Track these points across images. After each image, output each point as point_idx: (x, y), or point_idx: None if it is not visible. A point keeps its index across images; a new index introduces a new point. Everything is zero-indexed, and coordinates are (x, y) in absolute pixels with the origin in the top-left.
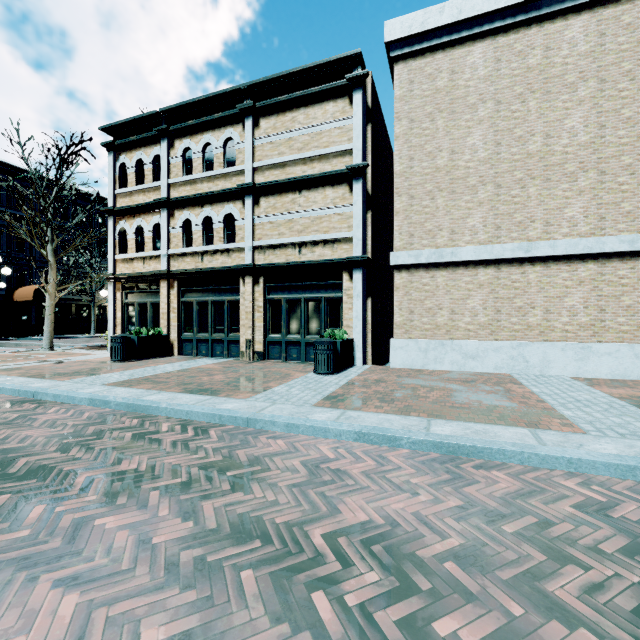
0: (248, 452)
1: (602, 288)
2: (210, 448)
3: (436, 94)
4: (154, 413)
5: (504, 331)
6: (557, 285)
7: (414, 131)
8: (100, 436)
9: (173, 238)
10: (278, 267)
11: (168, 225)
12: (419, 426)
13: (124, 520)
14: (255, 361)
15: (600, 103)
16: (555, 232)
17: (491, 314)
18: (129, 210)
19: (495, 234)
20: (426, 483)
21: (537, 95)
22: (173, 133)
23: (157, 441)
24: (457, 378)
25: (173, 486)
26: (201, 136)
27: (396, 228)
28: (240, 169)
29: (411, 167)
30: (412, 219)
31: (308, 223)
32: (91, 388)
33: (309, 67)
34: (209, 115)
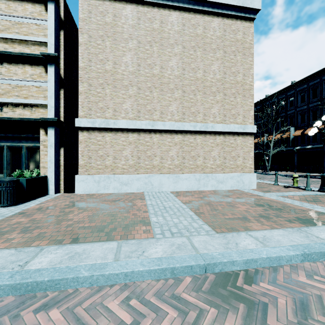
0: None
1: (184, 147)
2: None
3: (105, 25)
4: None
5: (142, 169)
6: (166, 145)
7: (92, 43)
8: None
9: None
10: None
11: None
12: (21, 261)
13: None
14: None
15: (183, 58)
16: (165, 117)
17: (135, 159)
18: None
19: (137, 115)
20: None
21: (157, 44)
22: None
23: None
24: (112, 198)
25: None
26: None
27: (80, 103)
28: None
29: (90, 66)
30: (90, 99)
31: (9, 89)
32: None
33: None
34: None
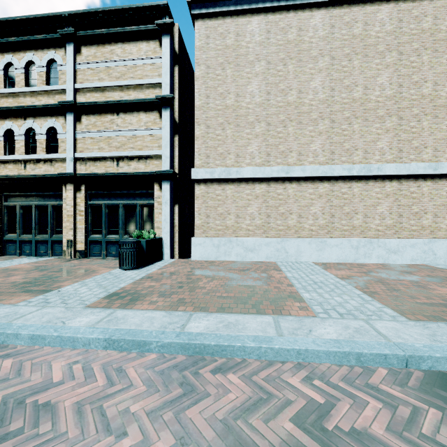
0: None
1: (333, 200)
2: None
3: (226, 49)
4: None
5: (272, 230)
6: (306, 198)
7: (210, 75)
8: None
9: None
10: (98, 177)
11: None
12: (178, 323)
13: None
14: (76, 259)
15: (331, 73)
16: (305, 160)
17: (264, 218)
18: None
19: (266, 159)
20: (147, 409)
21: (294, 61)
22: None
23: None
24: (237, 267)
25: None
26: (24, 54)
27: (196, 150)
28: (62, 88)
29: (208, 103)
30: (208, 144)
31: (125, 141)
32: None
33: (124, 8)
34: (32, 36)
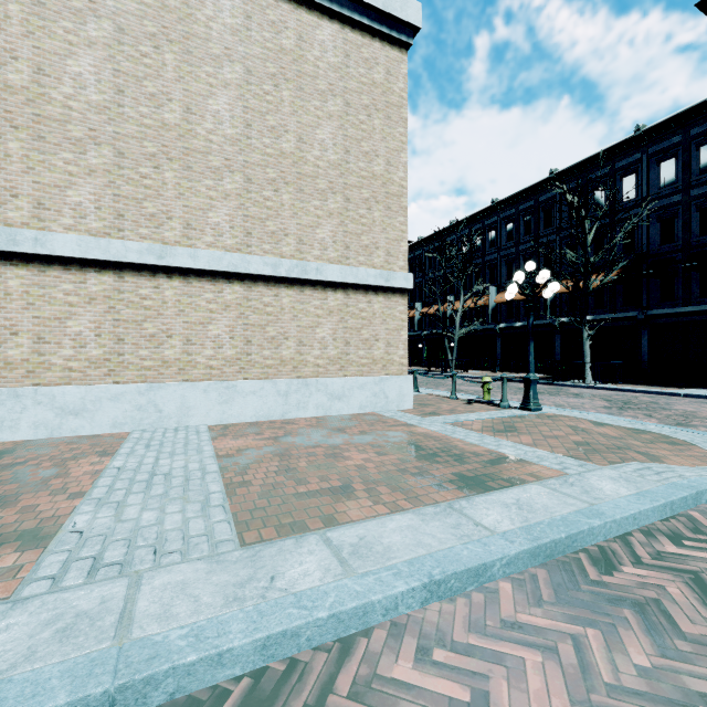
0: None
1: (249, 316)
2: None
3: None
4: None
5: (130, 369)
6: (200, 308)
7: None
8: None
9: None
10: None
11: None
12: None
13: None
14: None
15: (247, 97)
16: (198, 239)
17: (109, 344)
18: None
19: (116, 224)
20: None
21: (176, 48)
22: None
23: None
24: (6, 458)
25: None
26: None
27: None
28: None
29: None
30: None
31: None
32: None
33: None
34: None
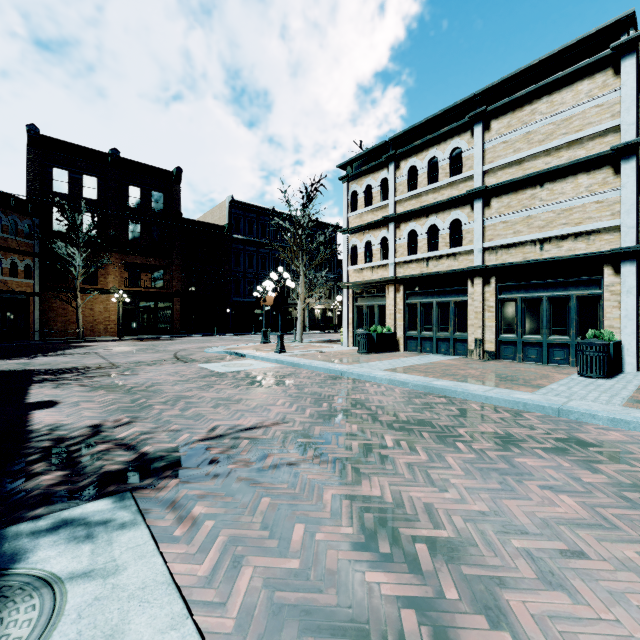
0: (588, 436)
1: None
2: (543, 428)
3: None
4: (451, 395)
5: None
6: None
7: None
8: (431, 406)
9: (398, 248)
10: (513, 266)
11: (394, 237)
12: None
13: (537, 463)
14: (487, 360)
15: None
16: None
17: None
18: (360, 229)
19: None
20: None
21: None
22: (399, 156)
23: (484, 416)
24: None
25: (547, 449)
26: (426, 152)
27: None
28: (468, 175)
29: None
30: None
31: (552, 217)
32: (378, 372)
33: (556, 52)
34: (434, 131)
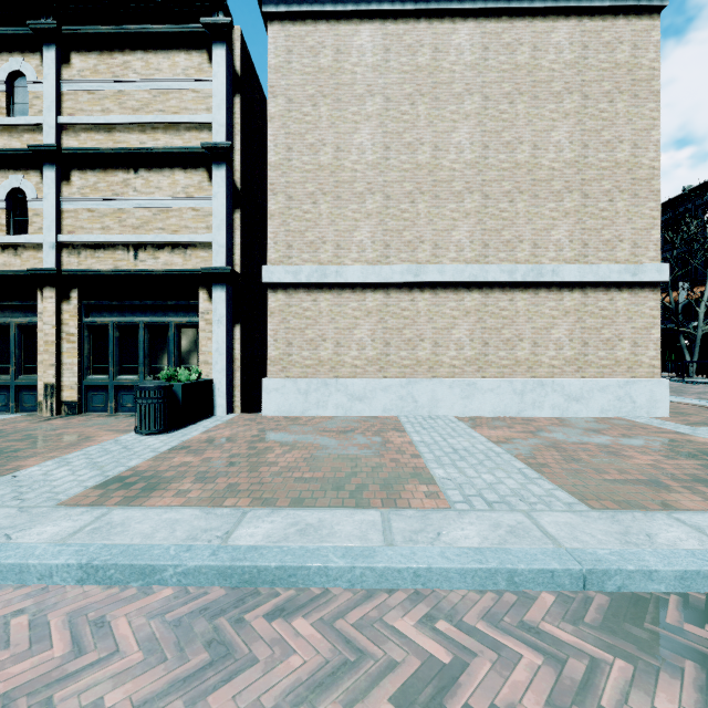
0: None
1: (486, 320)
2: None
3: (319, 73)
4: None
5: (393, 367)
6: (445, 315)
7: (293, 114)
8: None
9: None
10: (101, 276)
11: None
12: (218, 530)
13: None
14: (60, 416)
15: (484, 121)
16: (443, 256)
17: (380, 347)
18: None
19: (384, 253)
20: (137, 699)
21: (426, 99)
22: None
23: None
24: (336, 427)
25: None
26: None
27: (271, 235)
28: (36, 122)
29: (289, 159)
30: (290, 226)
31: (148, 216)
32: None
33: None
34: None
